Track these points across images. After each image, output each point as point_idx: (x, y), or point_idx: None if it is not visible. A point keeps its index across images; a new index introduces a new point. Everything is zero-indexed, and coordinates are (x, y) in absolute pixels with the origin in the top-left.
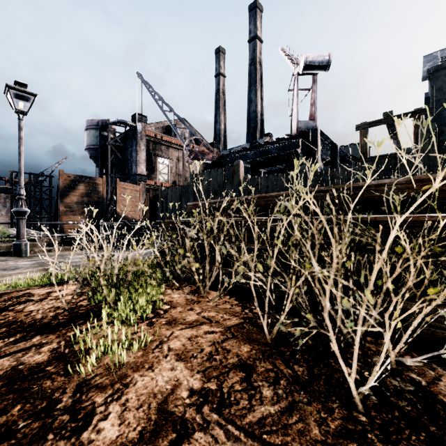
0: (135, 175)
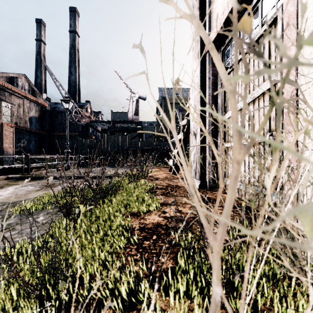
0: None
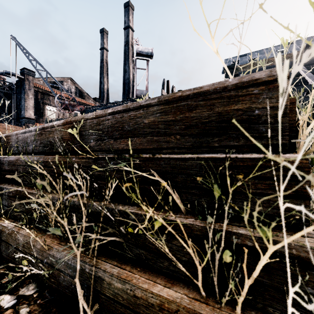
0: (23, 118)
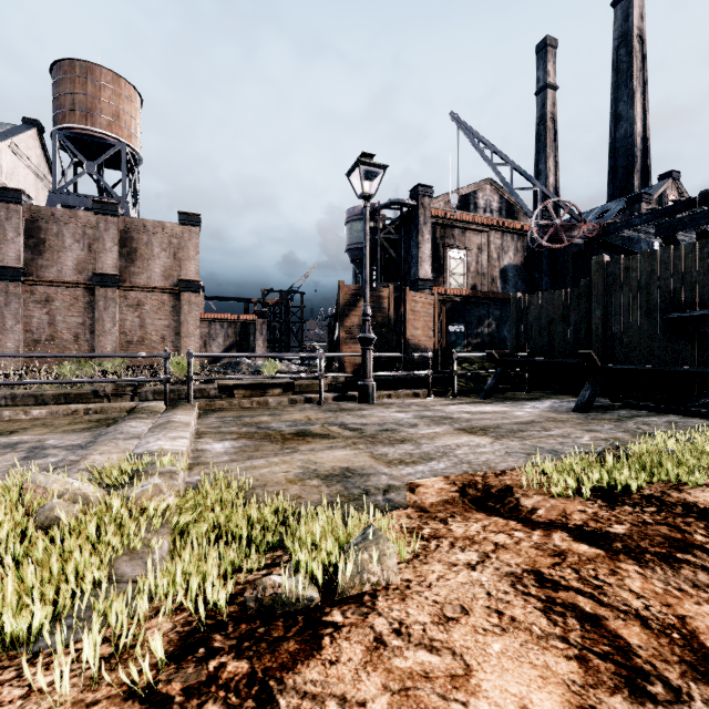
0: (416, 280)
